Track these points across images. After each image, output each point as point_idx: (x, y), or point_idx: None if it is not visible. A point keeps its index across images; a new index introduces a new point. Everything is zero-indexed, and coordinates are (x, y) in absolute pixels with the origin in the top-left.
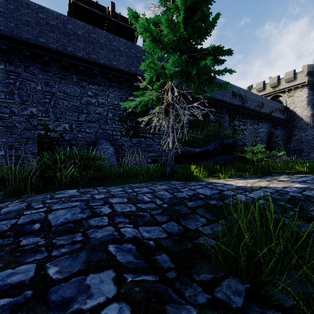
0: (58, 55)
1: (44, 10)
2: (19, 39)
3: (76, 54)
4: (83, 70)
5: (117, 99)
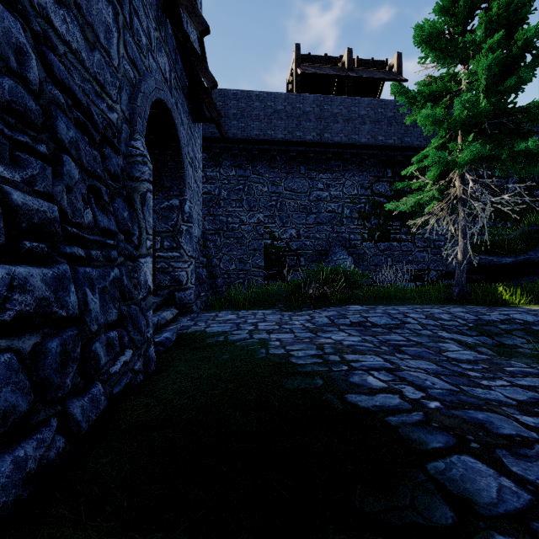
0: (285, 145)
1: (272, 96)
2: (249, 138)
3: (305, 139)
4: (312, 157)
5: (357, 187)
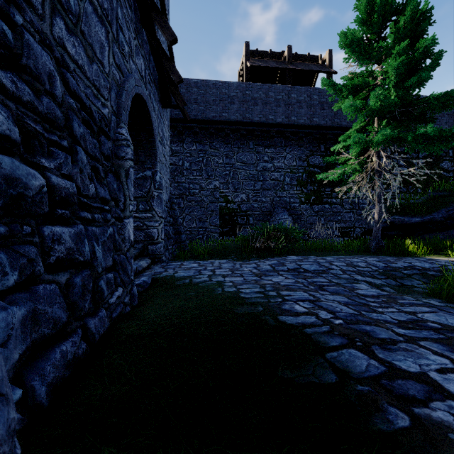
0: (237, 125)
1: (226, 85)
2: (208, 119)
3: (254, 120)
4: (259, 135)
5: (296, 159)
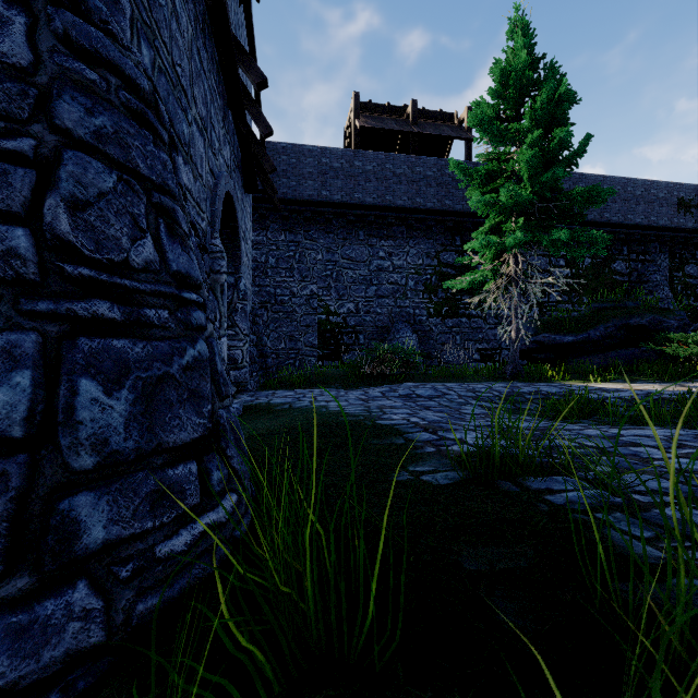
0: (342, 208)
1: (327, 152)
2: (302, 199)
3: (365, 201)
4: (373, 222)
5: (422, 256)
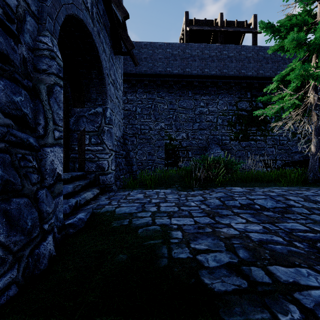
0: (179, 77)
1: (170, 45)
2: (155, 73)
3: (192, 73)
4: (197, 85)
5: (226, 104)
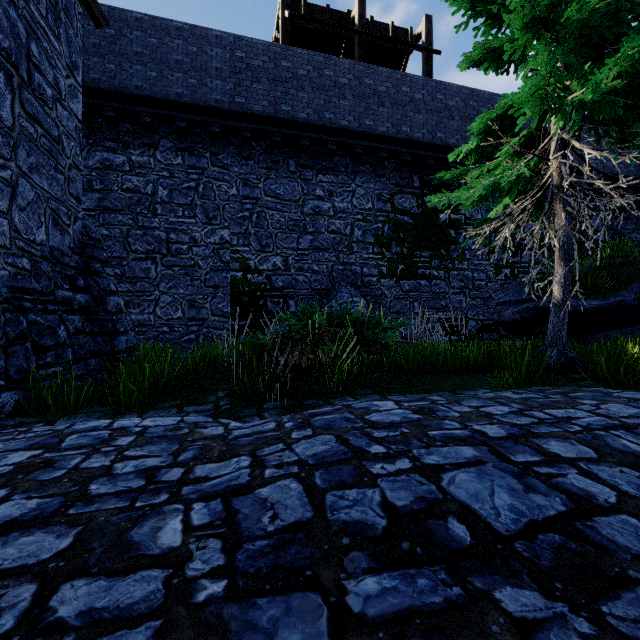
0: (265, 124)
1: (243, 43)
2: (205, 104)
3: (297, 117)
4: (307, 147)
5: (372, 198)
